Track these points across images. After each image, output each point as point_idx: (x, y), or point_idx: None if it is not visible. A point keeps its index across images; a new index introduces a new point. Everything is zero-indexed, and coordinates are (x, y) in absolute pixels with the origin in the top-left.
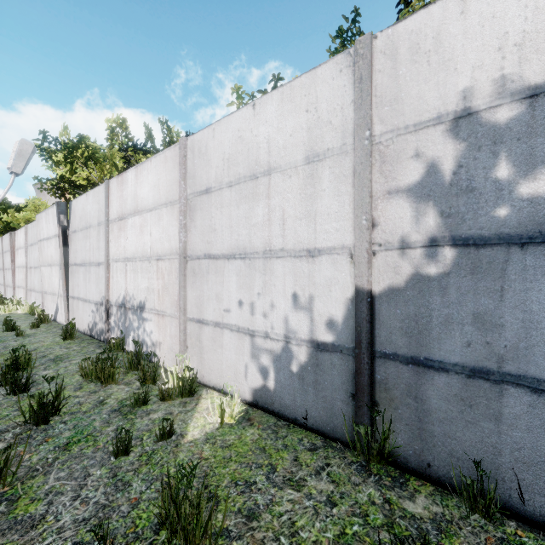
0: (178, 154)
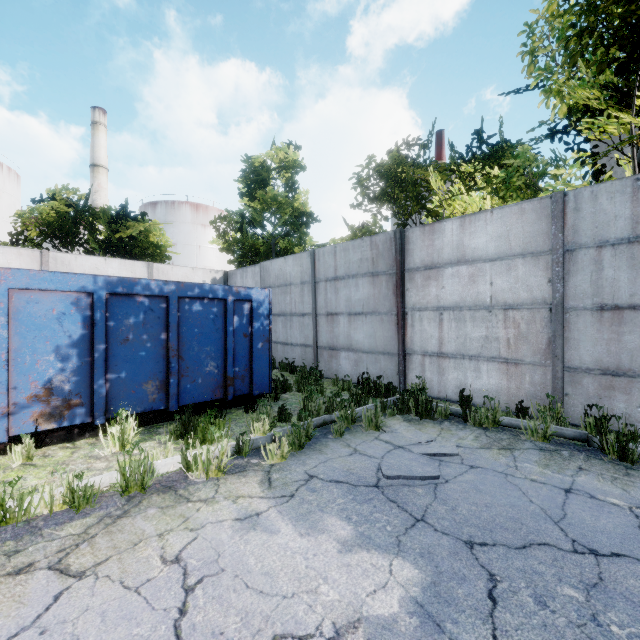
0: (38, 256)
